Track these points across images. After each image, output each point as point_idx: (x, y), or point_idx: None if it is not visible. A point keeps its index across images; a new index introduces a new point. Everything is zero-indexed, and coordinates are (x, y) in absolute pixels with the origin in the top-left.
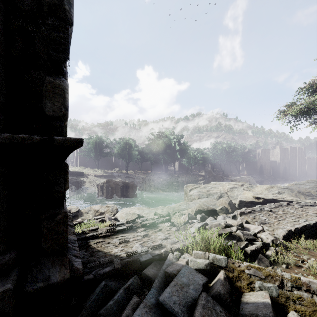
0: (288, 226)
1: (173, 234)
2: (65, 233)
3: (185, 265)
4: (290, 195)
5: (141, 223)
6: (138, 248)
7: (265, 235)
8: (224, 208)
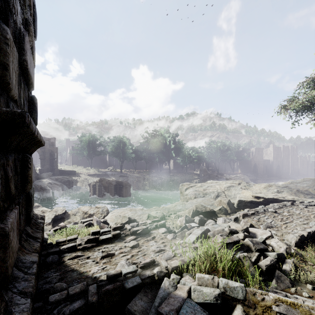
0: (299, 230)
1: (169, 244)
2: (2, 261)
3: (188, 300)
4: (290, 194)
5: (131, 230)
6: (124, 268)
7: (275, 241)
8: (223, 209)
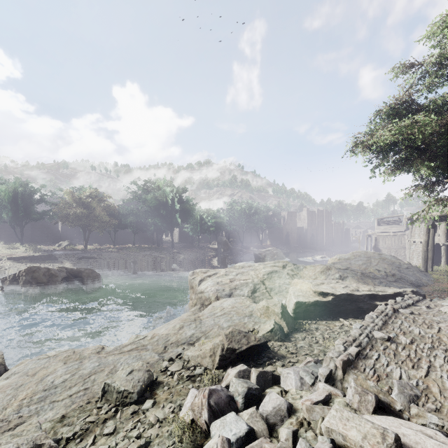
0: None
1: None
2: None
3: None
4: (357, 281)
5: None
6: None
7: None
8: (277, 329)
